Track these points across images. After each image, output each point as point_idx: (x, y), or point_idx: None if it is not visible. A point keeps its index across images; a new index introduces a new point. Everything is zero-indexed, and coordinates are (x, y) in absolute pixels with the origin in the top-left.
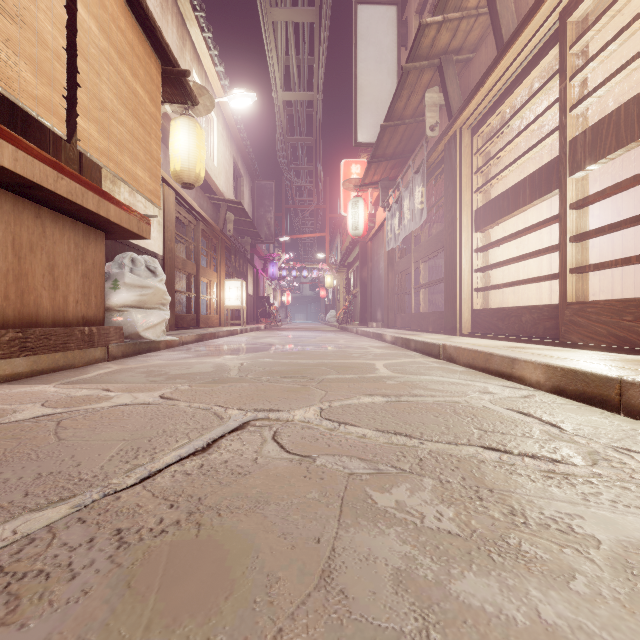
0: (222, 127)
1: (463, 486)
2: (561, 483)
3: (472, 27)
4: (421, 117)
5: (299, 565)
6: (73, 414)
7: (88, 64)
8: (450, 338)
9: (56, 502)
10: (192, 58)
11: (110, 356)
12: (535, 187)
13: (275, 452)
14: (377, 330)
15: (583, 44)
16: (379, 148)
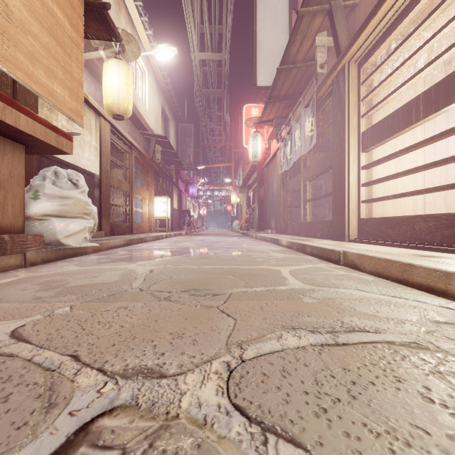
0: (152, 80)
1: None
2: None
3: None
4: (310, 62)
5: None
6: None
7: None
8: (342, 244)
9: None
10: (127, 22)
11: (27, 262)
12: (431, 102)
13: None
14: (273, 236)
15: None
16: (275, 90)
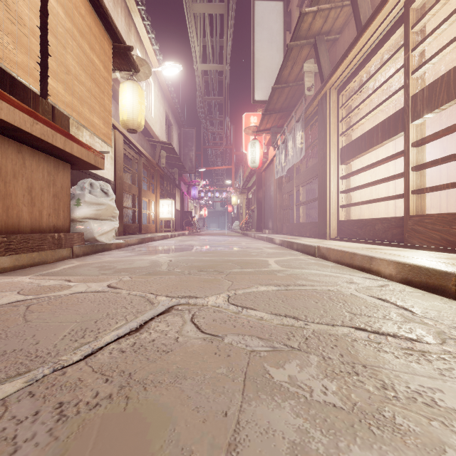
0: (157, 89)
1: (342, 362)
2: (420, 359)
3: (338, 15)
4: (301, 81)
5: (209, 438)
6: (40, 300)
7: (56, 39)
8: (322, 241)
9: (13, 377)
10: (136, 39)
11: (74, 255)
12: (385, 131)
13: (192, 332)
14: (269, 235)
15: (421, 25)
16: (270, 104)
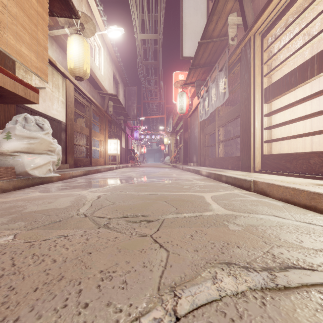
0: (106, 54)
1: None
2: None
3: None
4: (223, 37)
5: None
6: None
7: None
8: (250, 174)
9: None
10: (87, 10)
11: None
12: None
13: None
14: (195, 167)
15: None
16: (196, 59)
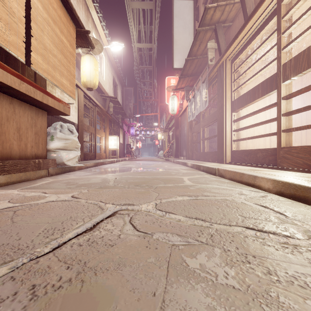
0: (107, 61)
1: (237, 253)
2: (293, 251)
3: (231, 9)
4: (205, 55)
5: None
6: (24, 207)
7: (37, 25)
8: (220, 165)
9: (1, 265)
10: (92, 26)
11: (49, 174)
12: (264, 89)
13: (130, 230)
14: (183, 160)
15: (289, 15)
16: (184, 70)
